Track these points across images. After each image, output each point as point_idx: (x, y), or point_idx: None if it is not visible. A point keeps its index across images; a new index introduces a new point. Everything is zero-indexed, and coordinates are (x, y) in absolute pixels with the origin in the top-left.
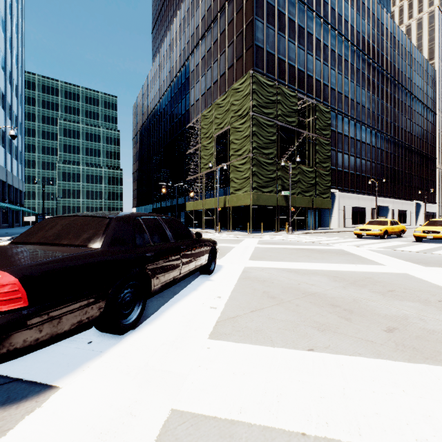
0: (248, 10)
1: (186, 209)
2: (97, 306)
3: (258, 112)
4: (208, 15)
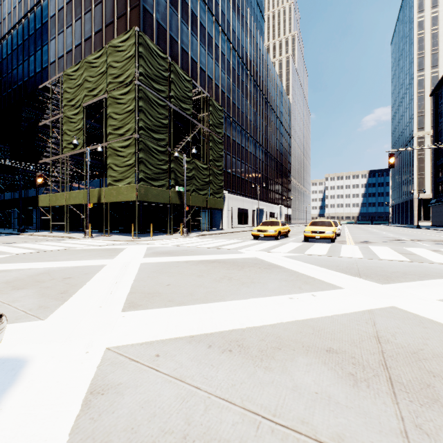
0: None
1: (38, 205)
2: None
3: (146, 84)
4: None
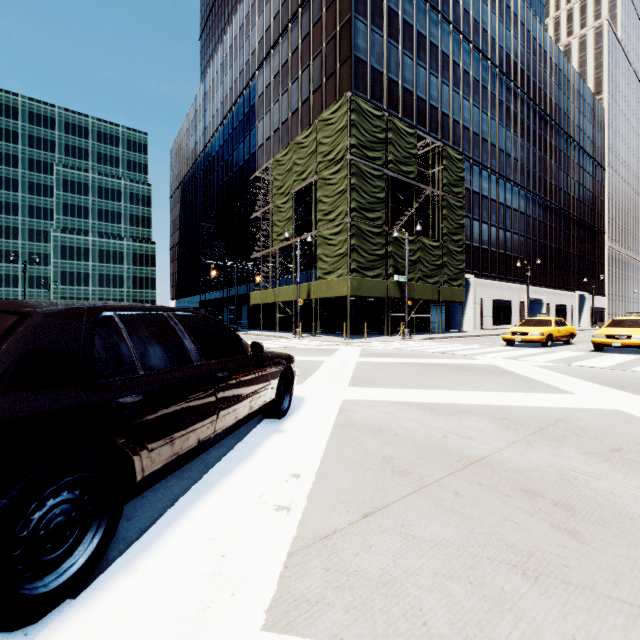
0: (344, 4)
1: (250, 302)
2: None
3: (359, 155)
4: (284, 11)
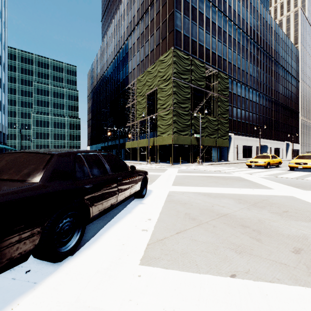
0: (170, 5)
1: (125, 147)
2: (30, 240)
3: (178, 77)
4: (142, 8)
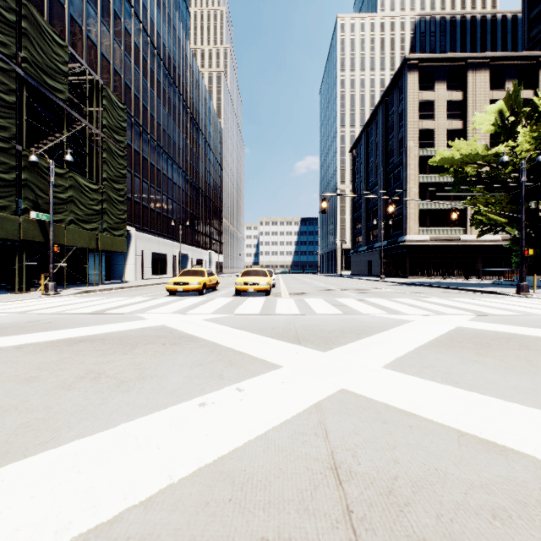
0: None
1: None
2: None
3: None
4: None
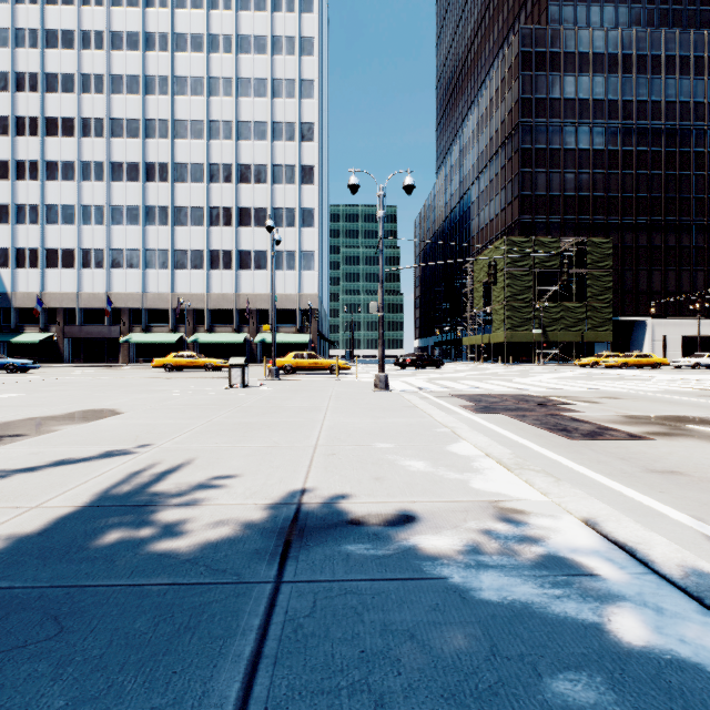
0: (516, 163)
1: (462, 344)
2: (415, 364)
3: (512, 267)
4: (486, 153)
